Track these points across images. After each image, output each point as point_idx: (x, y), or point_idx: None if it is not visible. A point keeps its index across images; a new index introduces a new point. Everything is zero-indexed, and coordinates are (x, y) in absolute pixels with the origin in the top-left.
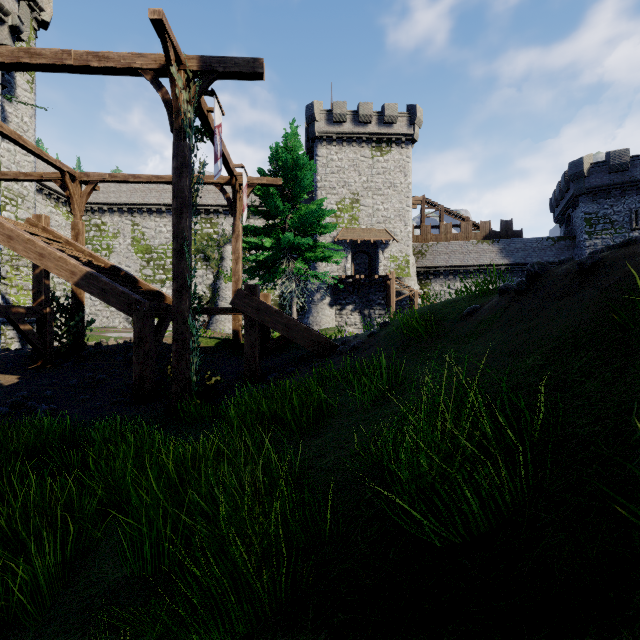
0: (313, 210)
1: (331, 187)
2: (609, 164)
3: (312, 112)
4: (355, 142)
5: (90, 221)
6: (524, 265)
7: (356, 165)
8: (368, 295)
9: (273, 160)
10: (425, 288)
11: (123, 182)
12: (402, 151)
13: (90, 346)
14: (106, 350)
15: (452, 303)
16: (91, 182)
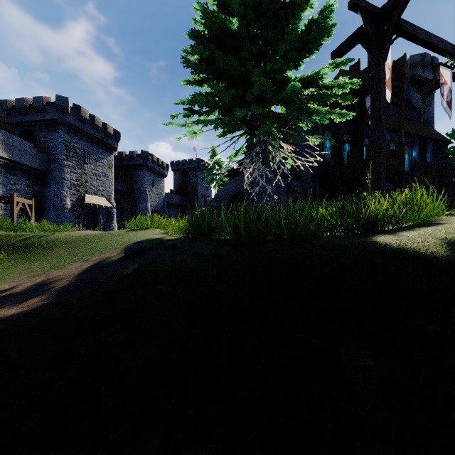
0: None
1: None
2: (81, 114)
3: None
4: None
5: None
6: (19, 164)
7: None
8: None
9: None
10: None
11: None
12: None
13: None
14: None
15: None
16: None
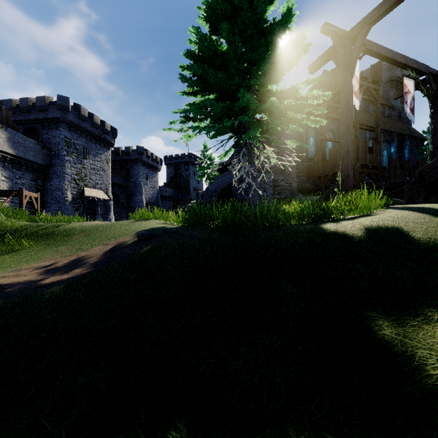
0: None
1: None
2: (81, 112)
3: None
4: None
5: None
6: (24, 160)
7: None
8: None
9: None
10: None
11: None
12: None
13: None
14: None
15: None
16: None
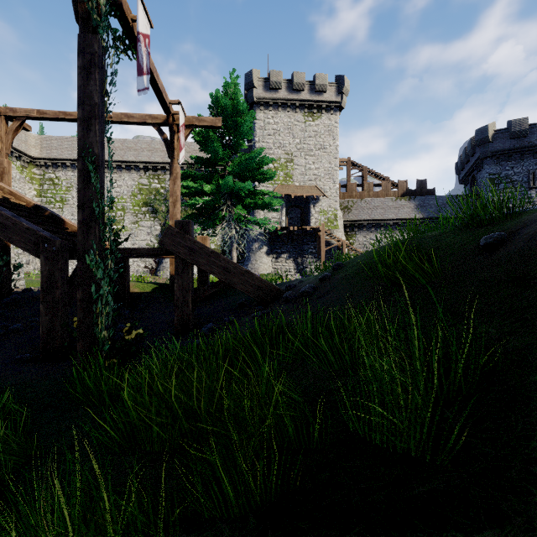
0: (253, 155)
1: (268, 147)
2: (511, 131)
3: (251, 79)
4: (289, 108)
5: (44, 175)
6: (436, 219)
7: (290, 128)
8: (301, 245)
9: (213, 108)
10: (351, 239)
11: (53, 119)
12: (331, 117)
13: (19, 292)
14: (33, 296)
15: (433, 237)
16: (18, 118)
